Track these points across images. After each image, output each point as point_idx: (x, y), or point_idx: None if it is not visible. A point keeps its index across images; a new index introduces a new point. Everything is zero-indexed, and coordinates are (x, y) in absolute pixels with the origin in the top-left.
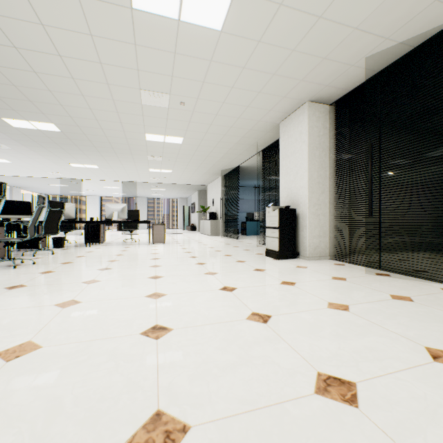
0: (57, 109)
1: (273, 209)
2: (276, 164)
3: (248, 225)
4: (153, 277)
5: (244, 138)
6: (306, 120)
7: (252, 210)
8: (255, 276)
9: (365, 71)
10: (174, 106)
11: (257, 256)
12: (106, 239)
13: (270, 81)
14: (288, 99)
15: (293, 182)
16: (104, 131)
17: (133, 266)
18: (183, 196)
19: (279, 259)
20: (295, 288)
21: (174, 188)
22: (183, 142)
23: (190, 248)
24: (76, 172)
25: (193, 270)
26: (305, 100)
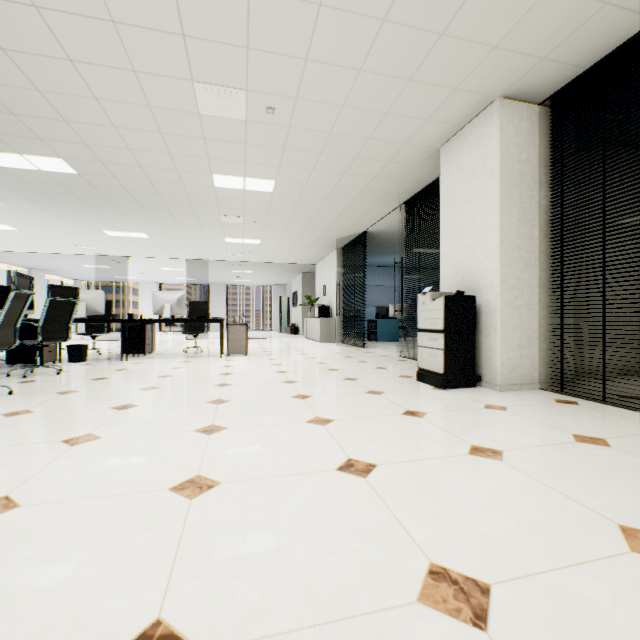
0: (60, 128)
1: (432, 297)
2: (431, 223)
3: (380, 325)
4: (206, 428)
5: (377, 178)
6: (495, 133)
7: (384, 303)
8: (408, 430)
9: (628, 18)
10: (256, 118)
11: (403, 381)
12: (159, 346)
13: (432, 51)
14: (462, 93)
15: (467, 249)
16: (146, 172)
17: (178, 400)
18: (280, 283)
19: (446, 389)
20: (507, 468)
21: (265, 270)
22: (276, 190)
23: (285, 365)
24: (117, 245)
25: (286, 412)
26: (495, 94)
